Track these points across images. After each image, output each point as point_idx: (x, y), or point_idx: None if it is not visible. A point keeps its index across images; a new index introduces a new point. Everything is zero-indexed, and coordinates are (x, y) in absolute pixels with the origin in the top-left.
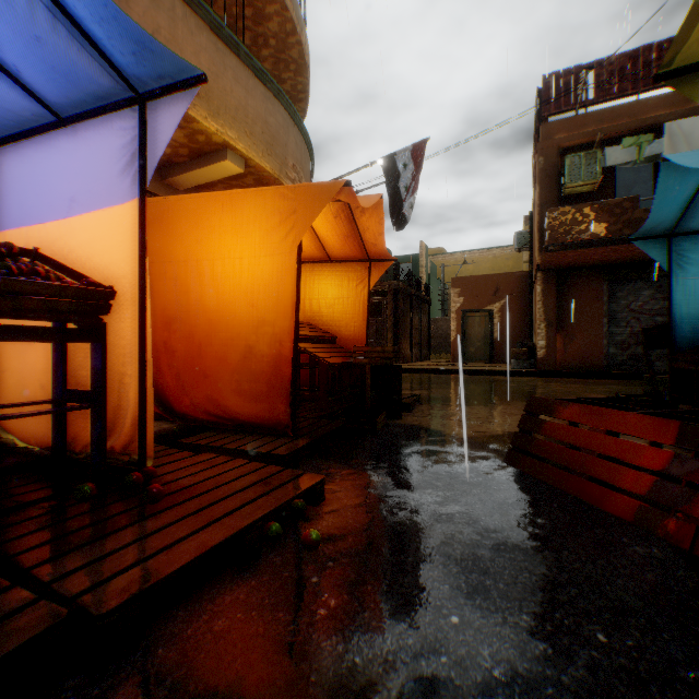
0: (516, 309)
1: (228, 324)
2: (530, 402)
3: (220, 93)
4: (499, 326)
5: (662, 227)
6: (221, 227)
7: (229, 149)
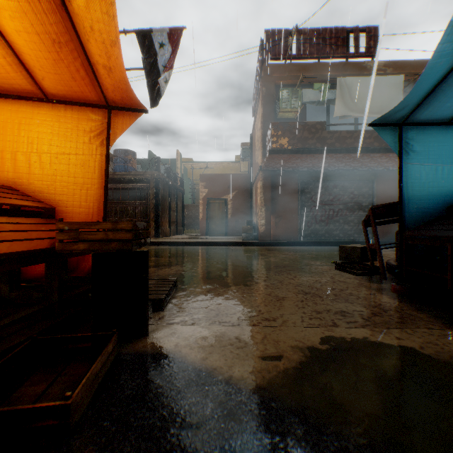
0: (242, 199)
1: None
2: None
3: None
4: (231, 210)
5: (402, 113)
6: None
7: None
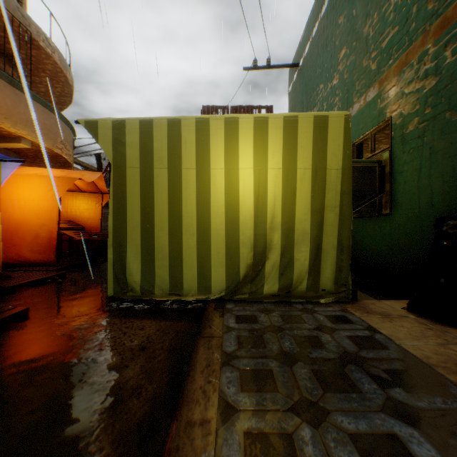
0: None
1: (28, 225)
2: None
3: (18, 114)
4: None
5: None
6: (24, 187)
7: (23, 137)
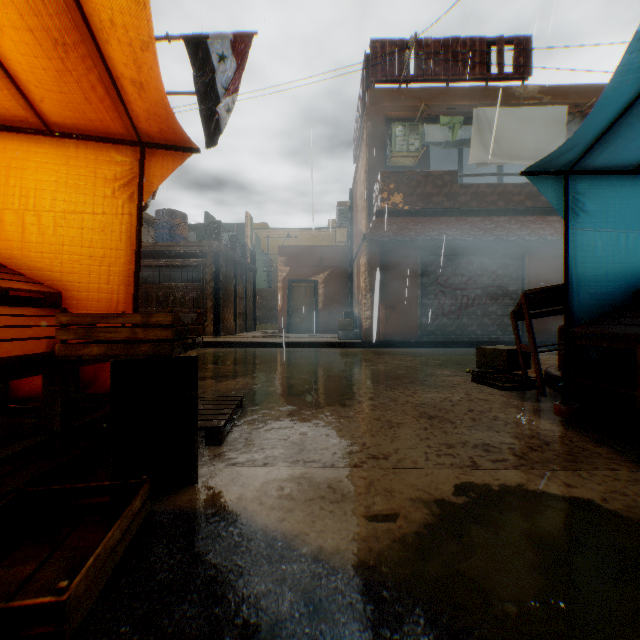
0: (338, 281)
1: None
2: None
3: None
4: (323, 296)
5: (569, 156)
6: None
7: None
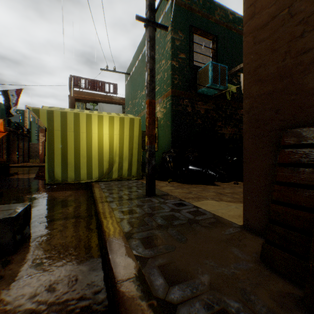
0: None
1: None
2: (40, 168)
3: None
4: None
5: None
6: None
7: None
